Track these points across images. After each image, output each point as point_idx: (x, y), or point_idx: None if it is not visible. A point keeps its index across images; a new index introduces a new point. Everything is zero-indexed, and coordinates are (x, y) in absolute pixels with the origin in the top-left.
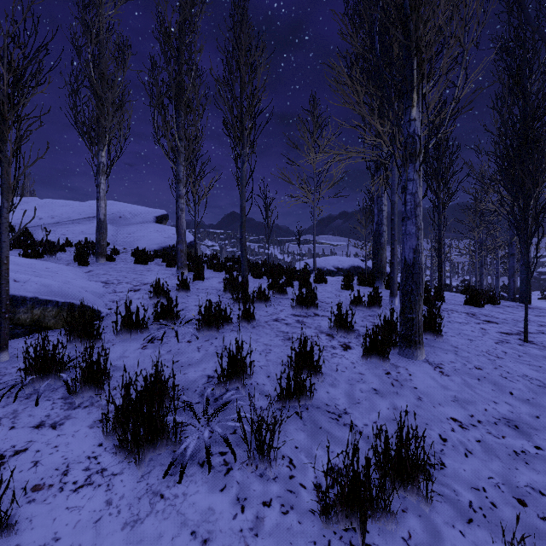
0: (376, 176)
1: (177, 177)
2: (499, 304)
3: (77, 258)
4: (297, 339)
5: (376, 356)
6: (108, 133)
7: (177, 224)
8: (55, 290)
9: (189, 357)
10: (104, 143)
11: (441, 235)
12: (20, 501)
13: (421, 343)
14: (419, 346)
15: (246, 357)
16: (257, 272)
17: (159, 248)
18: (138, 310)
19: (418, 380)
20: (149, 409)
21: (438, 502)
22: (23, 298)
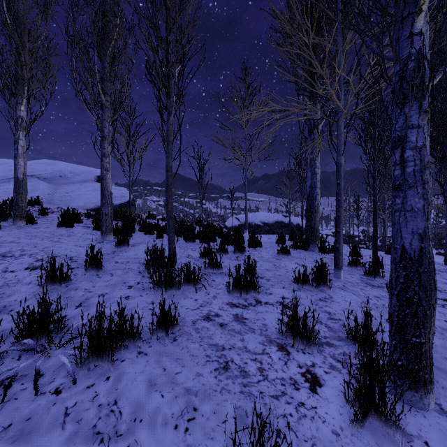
0: (310, 139)
1: (102, 134)
2: None
3: None
4: (238, 367)
5: (371, 413)
6: (26, 85)
7: (102, 185)
8: None
9: None
10: (23, 96)
11: (376, 200)
12: None
13: (431, 381)
14: (429, 386)
15: (148, 445)
16: (189, 236)
17: (96, 207)
18: None
19: None
20: None
21: None
22: None
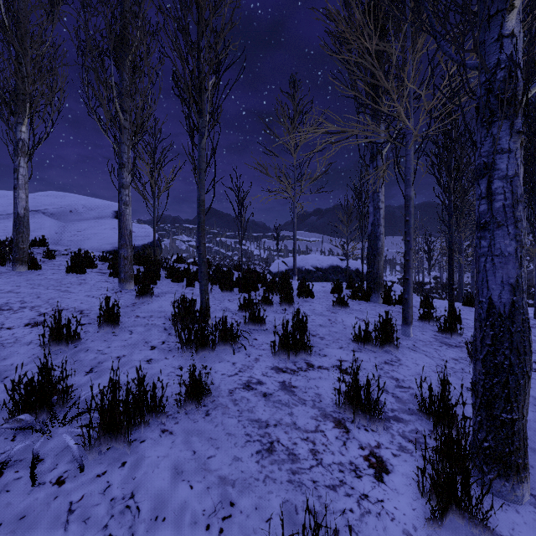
0: (372, 166)
1: (120, 161)
2: None
3: None
4: (285, 449)
5: (451, 509)
6: (28, 100)
7: (120, 223)
8: None
9: None
10: (25, 115)
11: (452, 240)
12: None
13: (525, 467)
14: (522, 474)
15: None
16: (226, 285)
17: (114, 249)
18: None
19: None
20: None
21: None
22: None
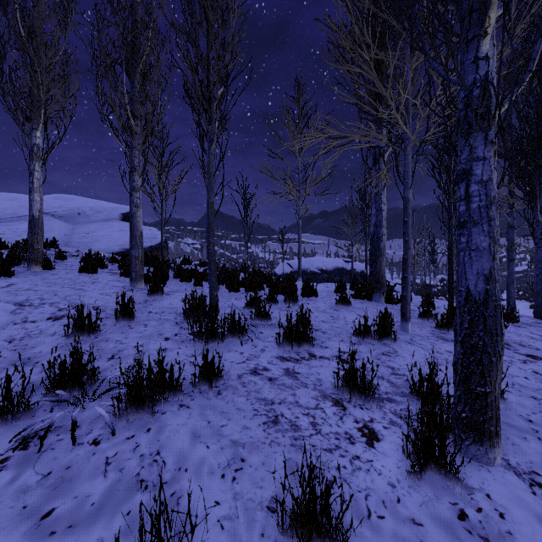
0: (374, 169)
1: (131, 165)
2: (518, 321)
3: (0, 265)
4: (288, 421)
5: (430, 466)
6: (43, 107)
7: (131, 224)
8: None
9: (79, 497)
10: (39, 121)
11: (452, 241)
12: None
13: (497, 434)
14: (495, 440)
15: (195, 492)
16: (232, 284)
17: (122, 250)
18: (9, 381)
19: (523, 532)
20: None
21: None
22: None
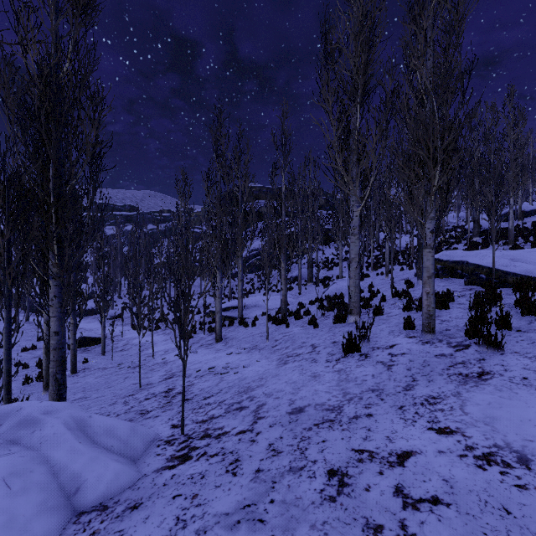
0: None
1: None
2: None
3: None
4: None
5: None
6: None
7: None
8: (529, 270)
9: None
10: None
11: None
12: (455, 308)
13: None
14: None
15: None
16: None
17: None
18: None
19: None
20: (476, 297)
21: (505, 332)
22: (509, 272)
